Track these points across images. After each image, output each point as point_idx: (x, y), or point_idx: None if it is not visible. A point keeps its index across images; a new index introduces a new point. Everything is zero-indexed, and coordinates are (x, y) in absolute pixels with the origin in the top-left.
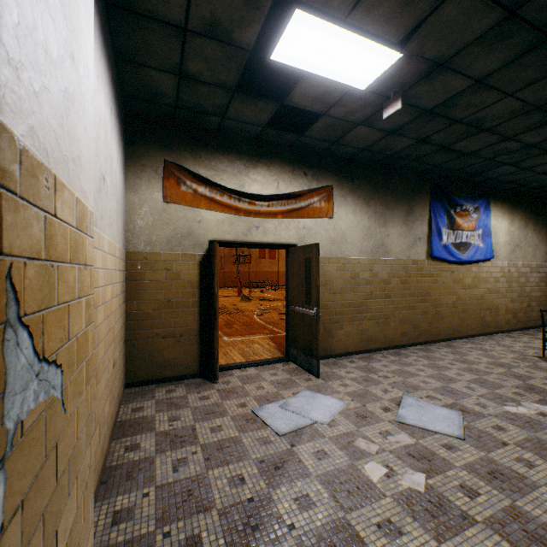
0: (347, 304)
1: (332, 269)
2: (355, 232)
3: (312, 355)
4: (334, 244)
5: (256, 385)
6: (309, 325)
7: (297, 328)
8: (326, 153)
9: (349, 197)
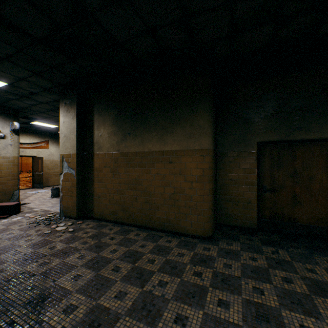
0: (54, 172)
1: (49, 163)
2: (57, 152)
3: (41, 184)
4: (50, 156)
5: (24, 191)
6: (41, 176)
7: (37, 178)
8: (47, 131)
9: (55, 143)
